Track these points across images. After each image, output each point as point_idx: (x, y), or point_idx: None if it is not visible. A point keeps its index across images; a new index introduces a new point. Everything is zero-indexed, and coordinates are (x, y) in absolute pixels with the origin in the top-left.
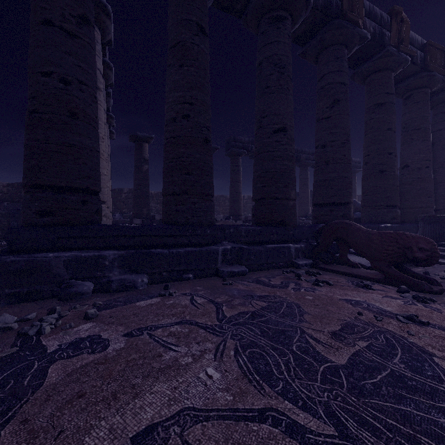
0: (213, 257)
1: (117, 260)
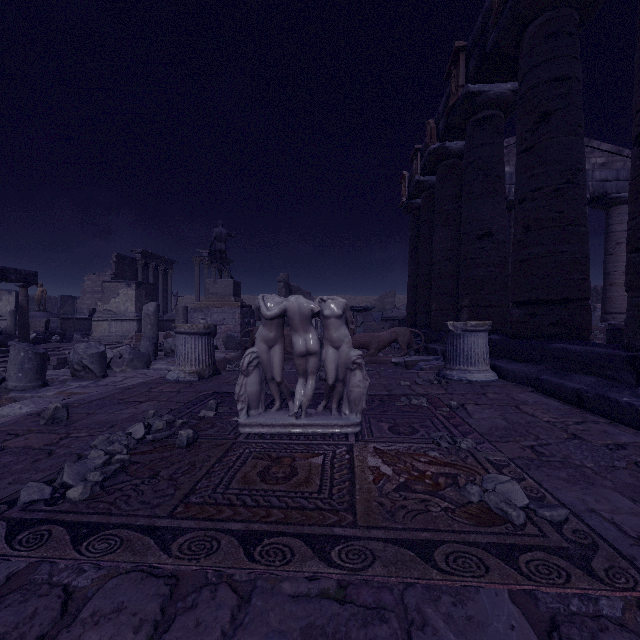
0: None
1: None
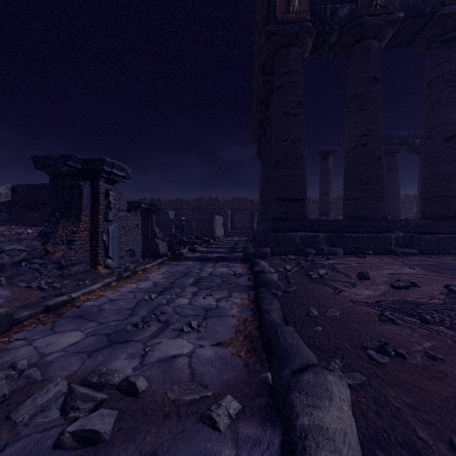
0: (388, 241)
1: (324, 238)
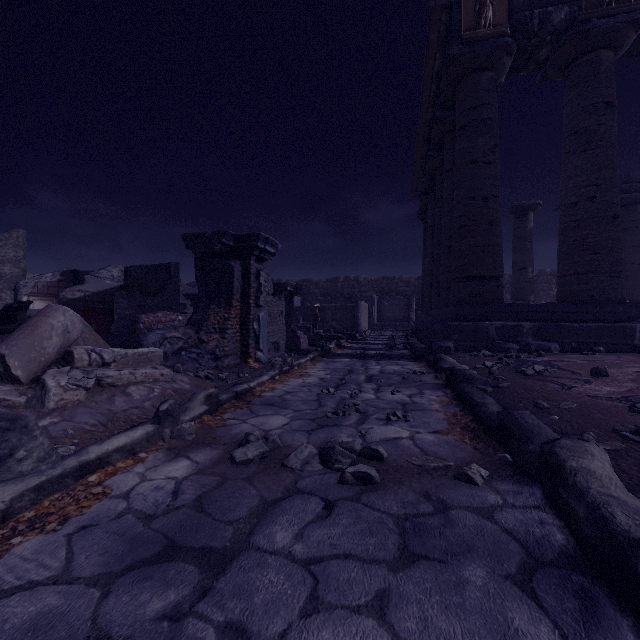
0: (629, 333)
1: (531, 330)
